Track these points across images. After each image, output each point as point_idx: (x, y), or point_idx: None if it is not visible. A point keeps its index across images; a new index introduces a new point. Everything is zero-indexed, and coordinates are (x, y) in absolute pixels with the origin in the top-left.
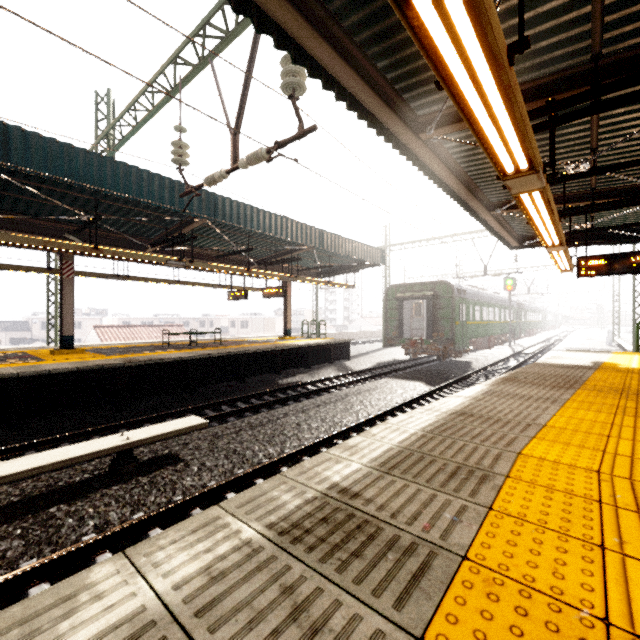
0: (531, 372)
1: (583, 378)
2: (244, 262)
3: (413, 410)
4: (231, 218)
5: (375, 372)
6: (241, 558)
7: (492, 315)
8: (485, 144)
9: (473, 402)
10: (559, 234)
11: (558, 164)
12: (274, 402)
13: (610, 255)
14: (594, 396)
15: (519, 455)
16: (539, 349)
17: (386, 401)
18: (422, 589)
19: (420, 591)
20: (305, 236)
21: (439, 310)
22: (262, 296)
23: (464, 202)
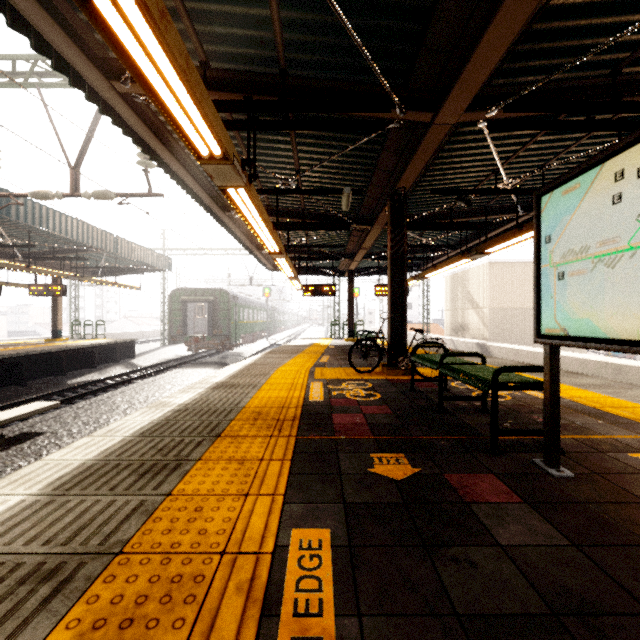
0: (281, 349)
1: (303, 350)
2: (1, 253)
3: (230, 366)
4: (25, 217)
5: (166, 366)
6: (205, 392)
7: (256, 316)
8: (263, 244)
9: (256, 361)
10: (293, 274)
11: (293, 235)
12: (85, 394)
13: (316, 285)
14: (305, 355)
15: (276, 370)
16: (286, 341)
17: (189, 381)
18: (256, 387)
19: (256, 387)
20: (101, 241)
21: (218, 312)
22: (29, 293)
23: (244, 243)
